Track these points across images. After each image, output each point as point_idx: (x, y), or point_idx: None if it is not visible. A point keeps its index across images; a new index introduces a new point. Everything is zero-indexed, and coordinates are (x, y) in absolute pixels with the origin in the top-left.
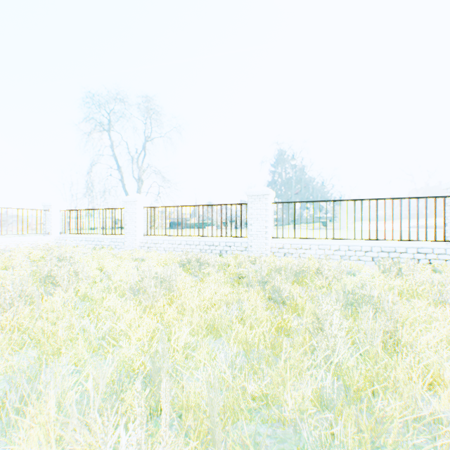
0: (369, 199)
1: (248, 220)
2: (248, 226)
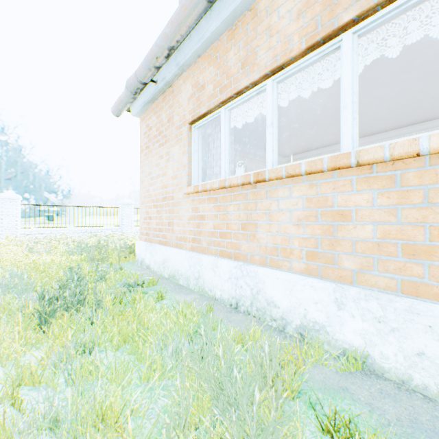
0: (87, 206)
1: (0, 216)
2: (0, 220)
